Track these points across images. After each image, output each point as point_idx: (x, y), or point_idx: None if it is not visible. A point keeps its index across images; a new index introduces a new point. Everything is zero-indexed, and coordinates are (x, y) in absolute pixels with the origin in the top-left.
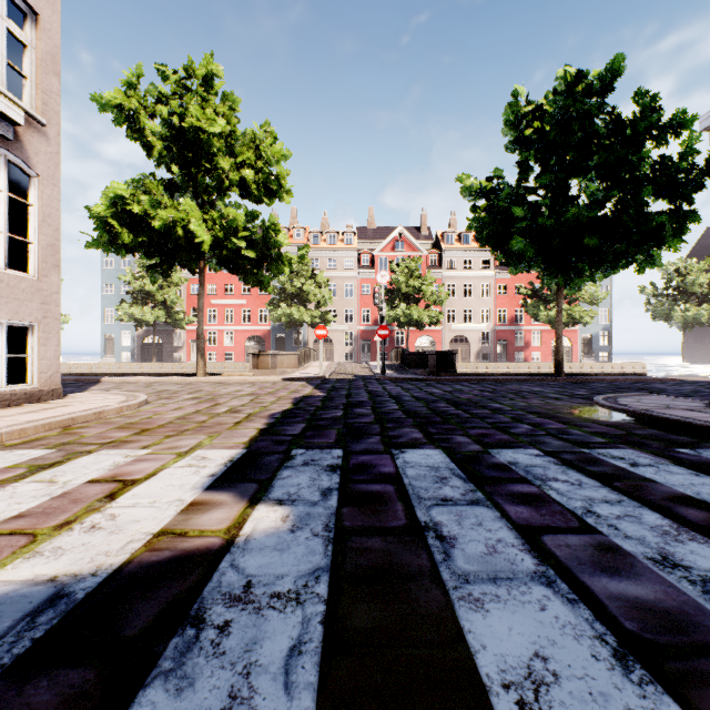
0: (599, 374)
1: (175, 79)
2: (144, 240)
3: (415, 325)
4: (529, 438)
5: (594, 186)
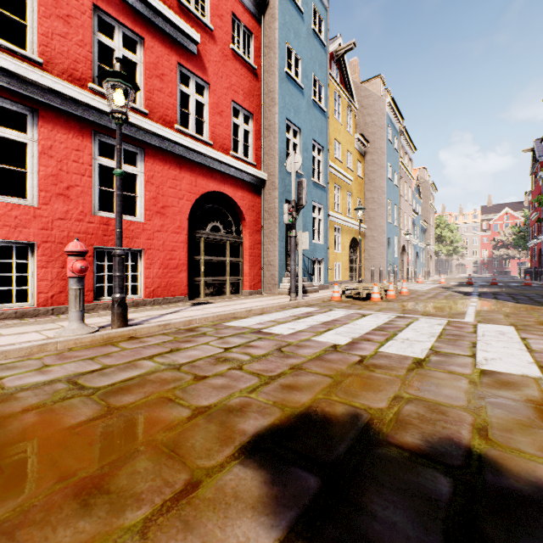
0: None
1: (436, 222)
2: None
3: (512, 258)
4: None
5: None
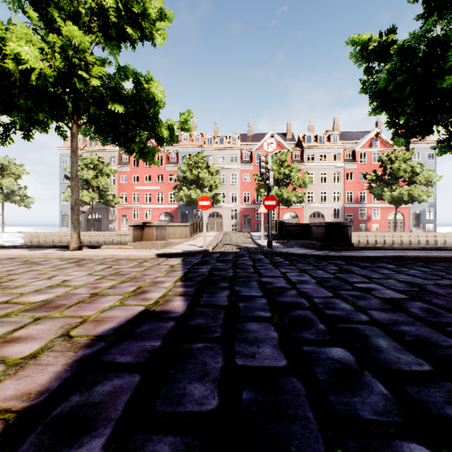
0: None
1: None
2: None
3: (285, 203)
4: None
5: None
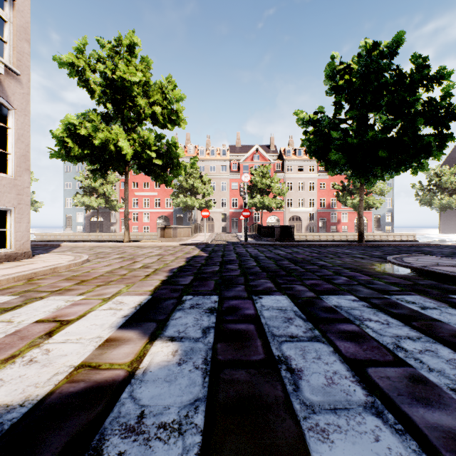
0: (387, 241)
1: (109, 47)
2: (88, 152)
3: (266, 209)
4: (347, 287)
5: (385, 117)
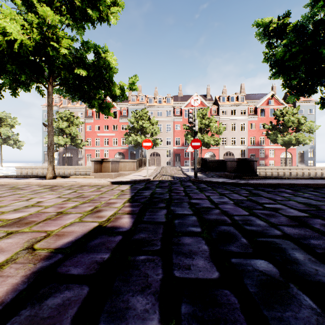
0: None
1: None
2: None
3: (205, 145)
4: None
5: None
